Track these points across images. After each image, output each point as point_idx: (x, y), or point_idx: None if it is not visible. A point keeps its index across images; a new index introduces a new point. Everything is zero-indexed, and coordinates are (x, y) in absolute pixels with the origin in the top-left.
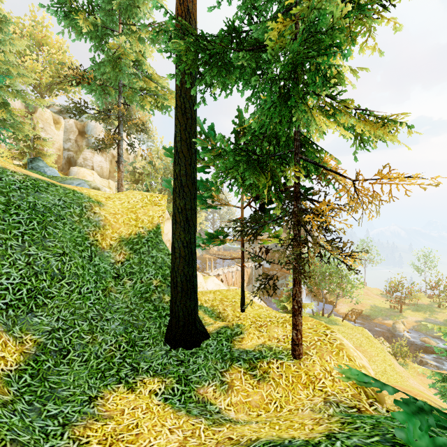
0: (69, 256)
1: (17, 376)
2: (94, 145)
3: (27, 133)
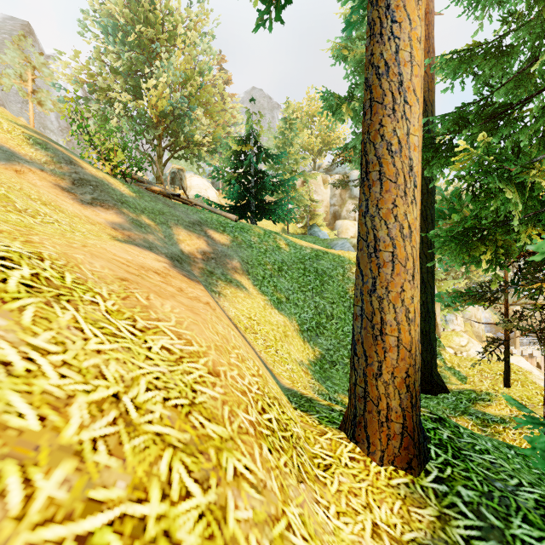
0: (336, 305)
1: (314, 364)
2: (356, 195)
3: (306, 203)
